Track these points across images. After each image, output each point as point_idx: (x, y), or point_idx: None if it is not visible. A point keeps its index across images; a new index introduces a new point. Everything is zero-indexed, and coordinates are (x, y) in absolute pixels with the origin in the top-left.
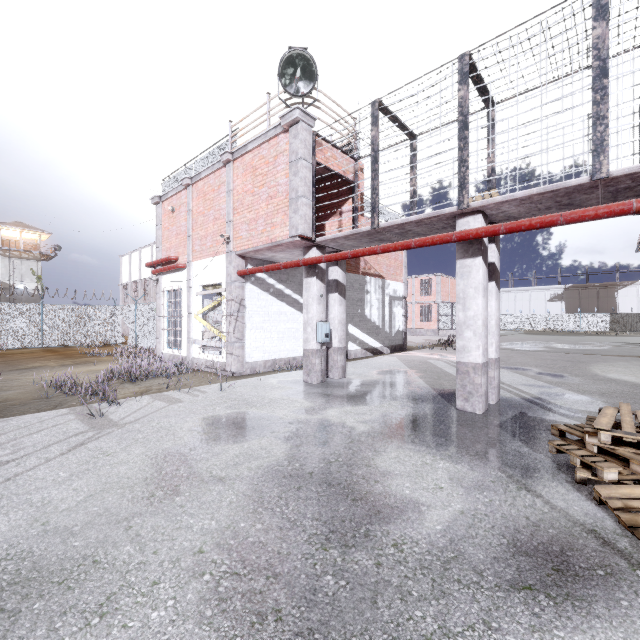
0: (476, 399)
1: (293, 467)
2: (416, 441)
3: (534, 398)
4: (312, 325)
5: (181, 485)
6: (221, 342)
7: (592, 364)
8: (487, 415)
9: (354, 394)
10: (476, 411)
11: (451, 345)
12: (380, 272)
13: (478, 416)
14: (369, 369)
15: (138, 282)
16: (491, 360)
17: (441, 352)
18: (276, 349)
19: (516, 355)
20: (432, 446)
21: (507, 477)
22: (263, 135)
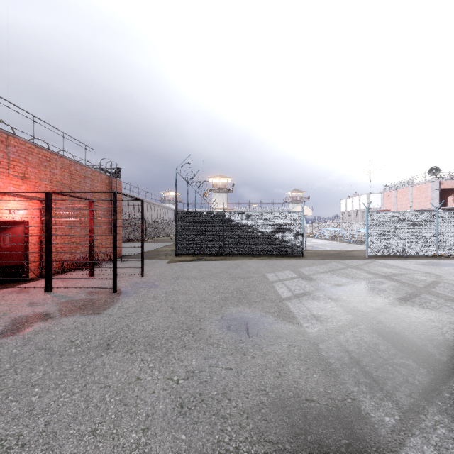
0: None
1: None
2: None
3: None
4: None
5: None
6: None
7: None
8: None
9: None
10: None
11: None
12: None
13: None
14: None
15: (351, 211)
16: None
17: None
18: None
19: None
20: None
21: None
22: (423, 182)
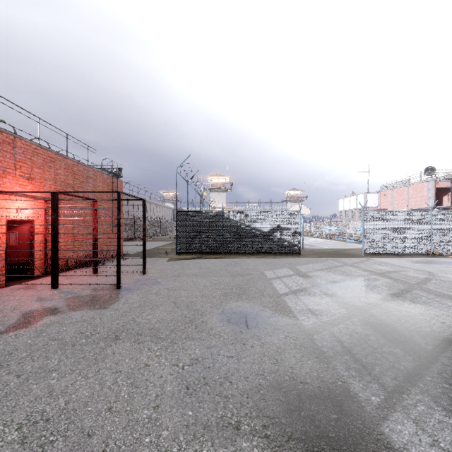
0: None
1: None
2: None
3: None
4: None
5: None
6: None
7: None
8: None
9: None
10: None
11: None
12: None
13: None
14: None
15: (348, 210)
16: None
17: None
18: None
19: None
20: None
21: None
22: (419, 181)
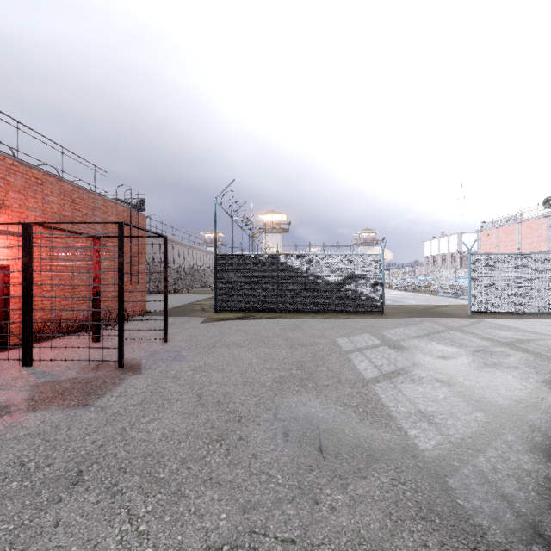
0: None
1: None
2: None
3: None
4: None
5: None
6: None
7: None
8: None
9: None
10: None
11: None
12: None
13: None
14: None
15: (437, 255)
16: None
17: None
18: None
19: None
20: None
21: None
22: (535, 217)
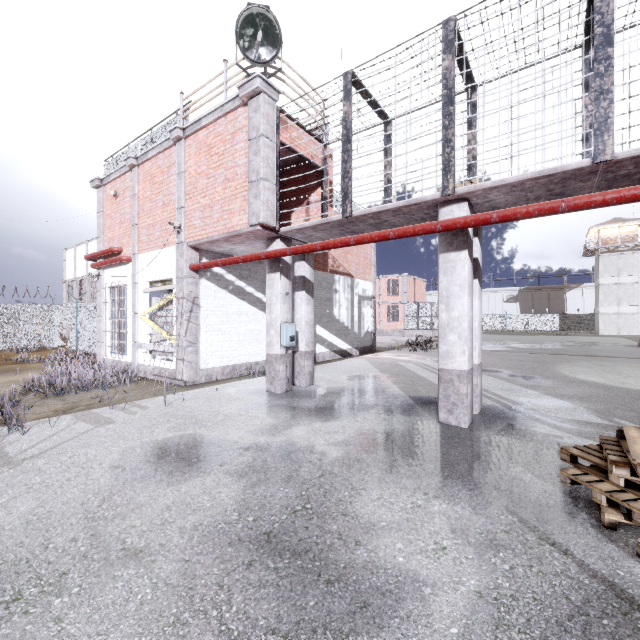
0: (461, 411)
1: (244, 523)
2: (401, 470)
3: (516, 405)
4: (276, 327)
5: (71, 571)
6: (171, 346)
7: (557, 364)
8: (474, 429)
9: (323, 406)
10: (461, 424)
11: (420, 346)
12: (349, 270)
13: (464, 431)
14: (339, 374)
15: (84, 278)
16: (474, 366)
17: (410, 353)
18: (236, 353)
19: (484, 356)
20: (421, 477)
21: (521, 523)
22: (219, 108)
